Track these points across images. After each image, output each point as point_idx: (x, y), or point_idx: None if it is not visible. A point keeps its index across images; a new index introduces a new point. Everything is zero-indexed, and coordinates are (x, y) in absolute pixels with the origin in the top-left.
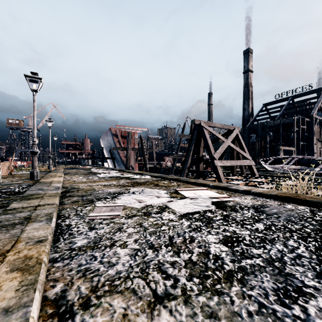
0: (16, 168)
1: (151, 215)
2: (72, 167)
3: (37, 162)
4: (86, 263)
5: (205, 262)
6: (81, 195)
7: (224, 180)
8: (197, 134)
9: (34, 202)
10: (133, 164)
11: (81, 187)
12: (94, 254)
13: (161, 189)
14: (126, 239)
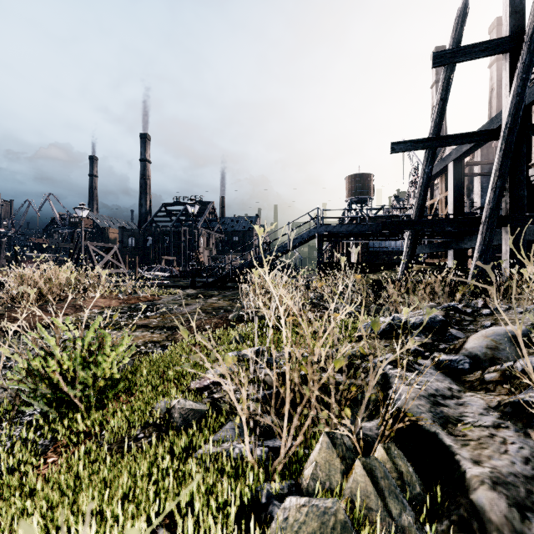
0: None
1: None
2: None
3: None
4: None
5: None
6: None
7: None
8: (84, 251)
9: None
10: None
11: None
12: None
13: None
14: None
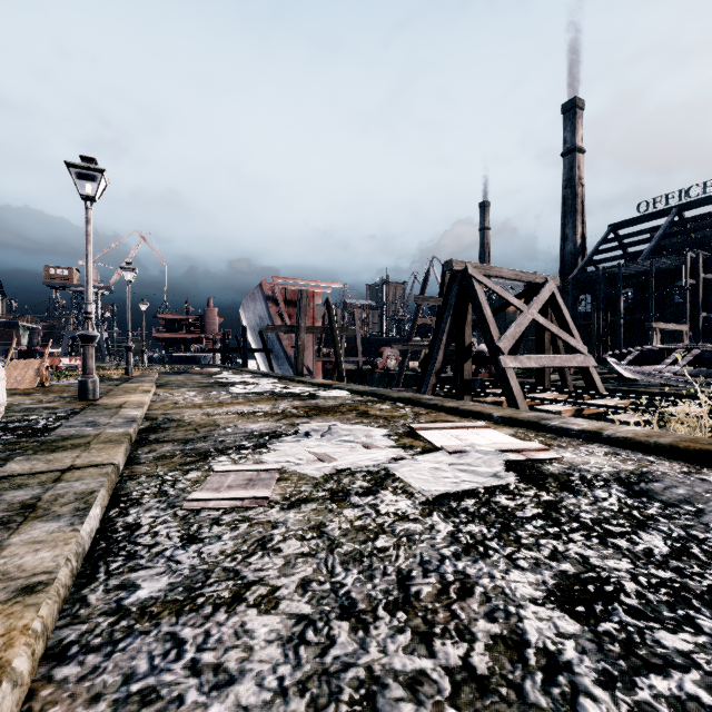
0: (57, 372)
1: (348, 498)
2: (177, 370)
3: (108, 359)
4: (148, 669)
5: (517, 683)
6: (182, 440)
7: (524, 403)
8: (458, 293)
9: (64, 459)
10: (311, 363)
11: (188, 418)
12: (179, 633)
13: (374, 426)
14: (277, 580)
